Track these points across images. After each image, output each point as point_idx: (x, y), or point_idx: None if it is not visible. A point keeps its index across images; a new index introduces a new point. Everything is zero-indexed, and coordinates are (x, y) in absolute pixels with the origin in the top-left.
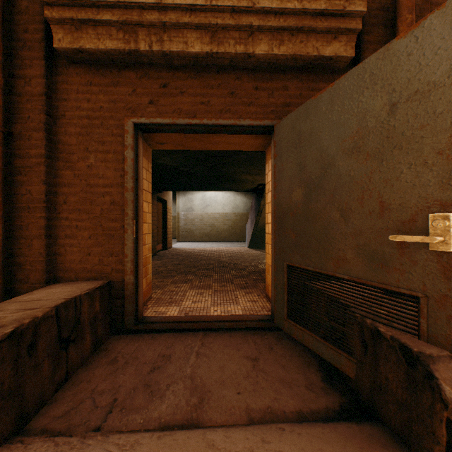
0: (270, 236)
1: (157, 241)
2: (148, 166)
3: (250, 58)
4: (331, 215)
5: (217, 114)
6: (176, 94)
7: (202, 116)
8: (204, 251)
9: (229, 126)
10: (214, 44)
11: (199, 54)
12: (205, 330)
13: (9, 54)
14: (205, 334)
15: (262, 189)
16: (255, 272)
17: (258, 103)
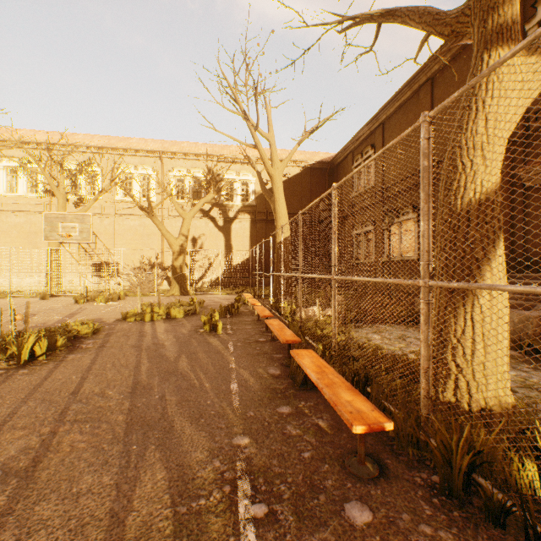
0: None
1: None
2: None
3: None
4: None
5: None
6: None
7: None
8: None
9: None
10: None
11: None
12: None
13: (511, 192)
14: None
15: None
16: None
17: None
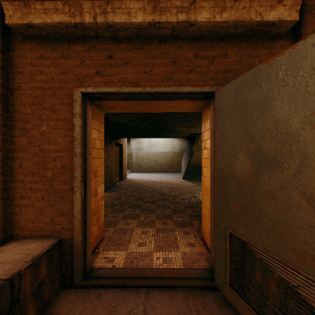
0: (206, 188)
1: (115, 175)
2: (100, 127)
3: (191, 26)
4: (292, 199)
5: (159, 82)
6: (120, 65)
7: (145, 84)
8: (150, 182)
9: (171, 93)
10: (156, 14)
11: (142, 24)
12: (148, 286)
13: None
14: (147, 292)
15: (194, 137)
16: (190, 207)
17: (199, 70)
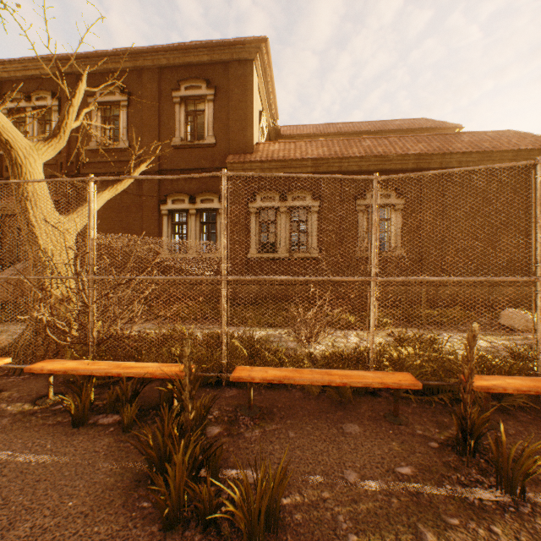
0: None
1: None
2: None
3: None
4: None
5: None
6: None
7: None
8: None
9: None
10: None
11: None
12: None
13: None
14: None
15: None
16: None
17: None
